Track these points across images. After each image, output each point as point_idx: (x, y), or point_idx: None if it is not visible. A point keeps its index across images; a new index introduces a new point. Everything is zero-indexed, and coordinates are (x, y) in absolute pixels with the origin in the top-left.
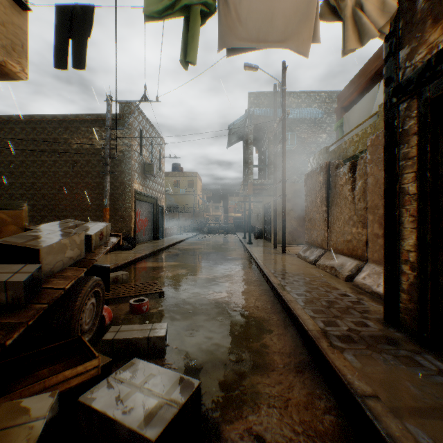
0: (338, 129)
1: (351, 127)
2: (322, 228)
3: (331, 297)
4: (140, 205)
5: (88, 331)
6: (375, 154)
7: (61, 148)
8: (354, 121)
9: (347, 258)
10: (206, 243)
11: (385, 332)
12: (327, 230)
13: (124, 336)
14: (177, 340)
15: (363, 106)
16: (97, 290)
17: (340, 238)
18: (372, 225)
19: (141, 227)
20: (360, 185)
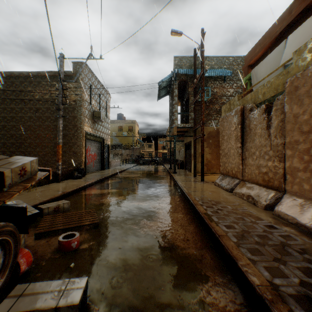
0: (246, 82)
1: (258, 79)
2: (237, 162)
3: (260, 229)
4: (90, 143)
5: None
6: (295, 94)
7: (27, 98)
8: (261, 74)
9: (262, 188)
10: (141, 172)
11: None
12: (241, 163)
13: (25, 307)
14: (100, 294)
15: (270, 60)
16: (2, 238)
17: (254, 170)
18: (290, 160)
19: (91, 160)
20: (277, 123)
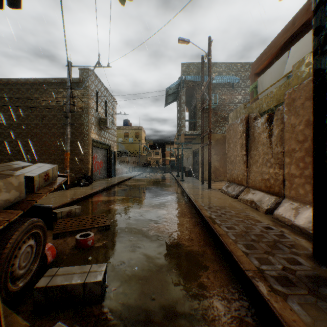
0: (252, 90)
1: (264, 87)
2: (242, 169)
3: (257, 230)
4: (96, 150)
5: (26, 273)
6: (292, 106)
7: (33, 105)
8: (266, 83)
9: (264, 194)
10: (148, 180)
11: (320, 271)
12: (246, 171)
13: (59, 282)
14: (116, 279)
15: (274, 70)
16: (36, 231)
17: (258, 177)
18: (289, 167)
19: (97, 168)
20: (277, 132)
